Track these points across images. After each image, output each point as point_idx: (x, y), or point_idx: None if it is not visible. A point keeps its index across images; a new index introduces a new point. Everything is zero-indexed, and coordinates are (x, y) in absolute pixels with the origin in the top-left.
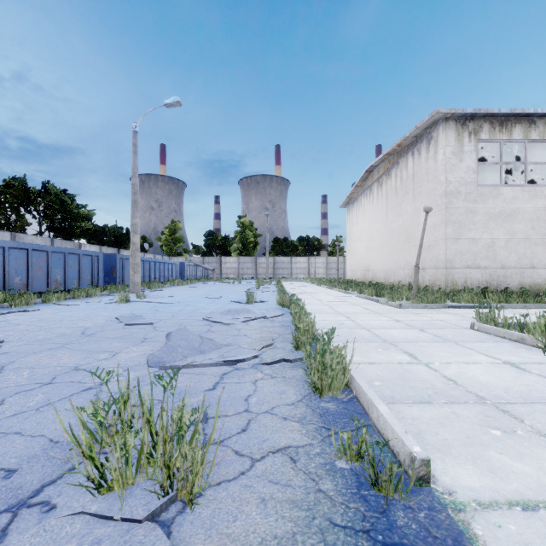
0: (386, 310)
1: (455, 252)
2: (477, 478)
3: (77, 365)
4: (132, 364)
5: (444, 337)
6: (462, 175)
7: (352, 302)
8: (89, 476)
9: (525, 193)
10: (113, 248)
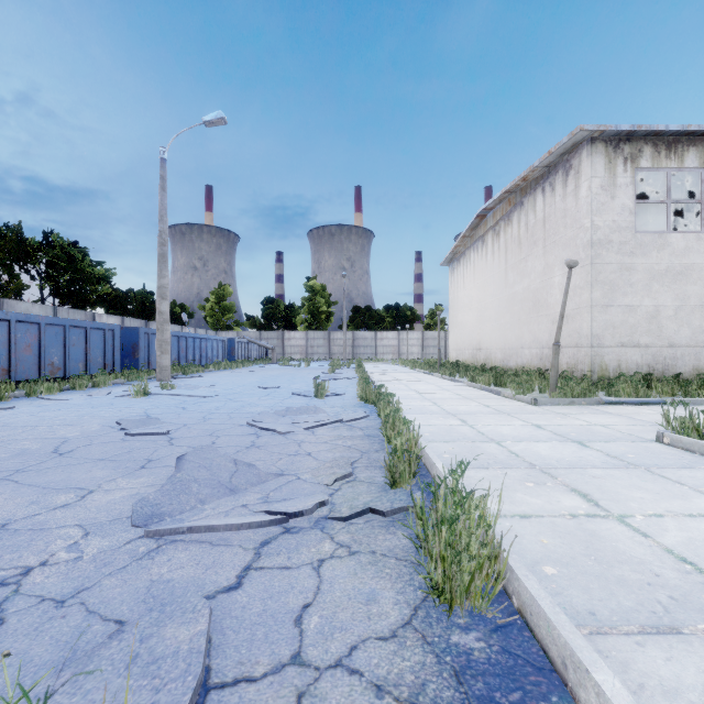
0: (516, 409)
1: (604, 325)
2: None
3: (7, 521)
4: (105, 519)
5: (623, 458)
6: (615, 217)
7: (464, 395)
8: None
9: (701, 242)
10: (140, 320)
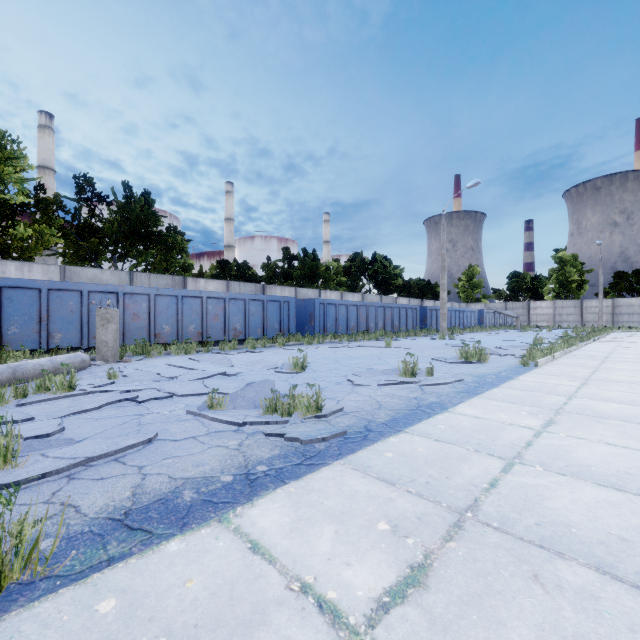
0: None
1: None
2: (553, 368)
3: (443, 352)
4: None
5: None
6: None
7: None
8: (465, 357)
9: None
10: (418, 299)
